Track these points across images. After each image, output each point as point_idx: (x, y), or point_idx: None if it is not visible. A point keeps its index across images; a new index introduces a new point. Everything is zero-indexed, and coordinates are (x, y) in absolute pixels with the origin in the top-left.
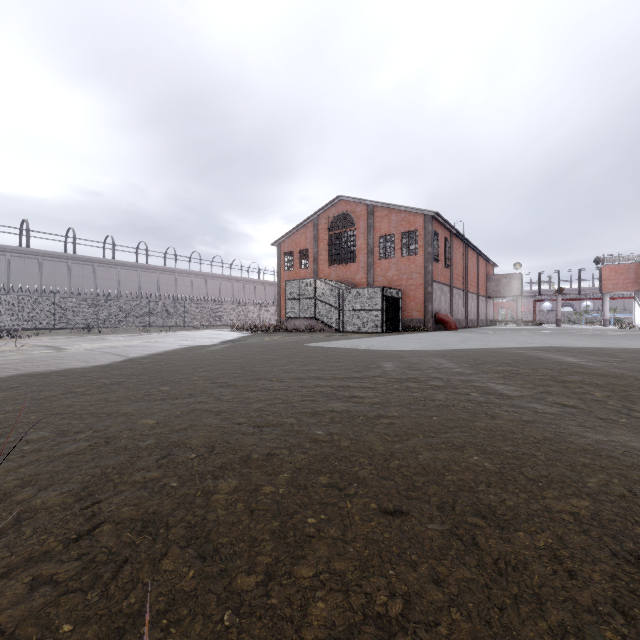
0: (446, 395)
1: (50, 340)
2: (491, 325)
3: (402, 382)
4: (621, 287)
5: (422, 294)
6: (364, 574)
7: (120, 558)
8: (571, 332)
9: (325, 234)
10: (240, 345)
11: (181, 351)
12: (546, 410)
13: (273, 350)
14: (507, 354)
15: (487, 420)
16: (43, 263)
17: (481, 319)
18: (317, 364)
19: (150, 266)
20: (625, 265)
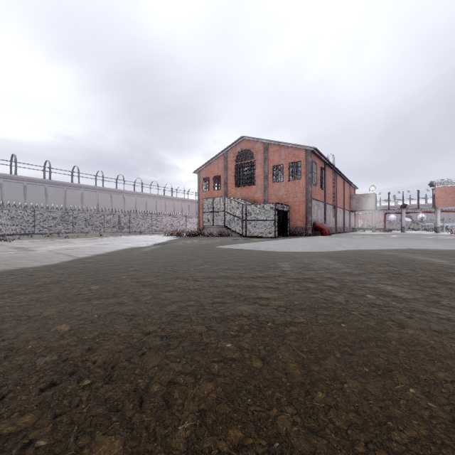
0: (344, 297)
1: (27, 243)
2: (353, 231)
3: (301, 282)
4: (449, 203)
5: (304, 208)
6: None
7: None
8: (416, 236)
9: (232, 164)
10: (167, 247)
11: (120, 252)
12: (449, 316)
13: (192, 251)
14: (381, 256)
15: (397, 329)
16: (27, 186)
17: (346, 227)
18: (226, 264)
19: (105, 188)
20: (452, 187)
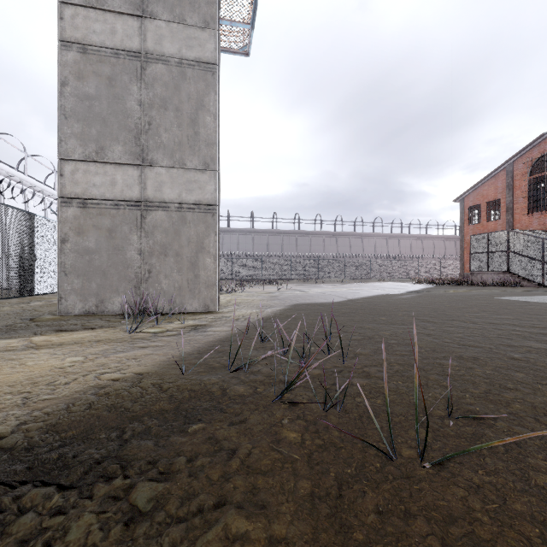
0: None
1: (293, 286)
2: None
3: None
4: None
5: None
6: (546, 405)
7: (408, 372)
8: None
9: (522, 180)
10: (426, 295)
11: (380, 297)
12: None
13: (460, 300)
14: None
15: None
16: (283, 238)
17: None
18: (512, 315)
19: (344, 233)
20: None
